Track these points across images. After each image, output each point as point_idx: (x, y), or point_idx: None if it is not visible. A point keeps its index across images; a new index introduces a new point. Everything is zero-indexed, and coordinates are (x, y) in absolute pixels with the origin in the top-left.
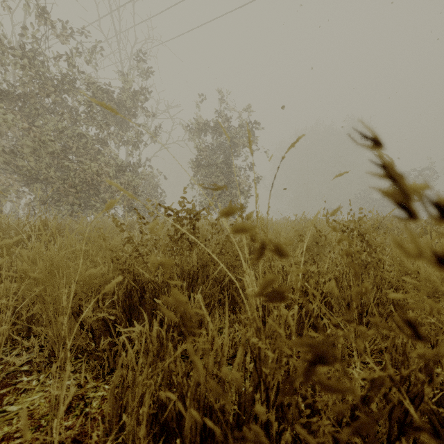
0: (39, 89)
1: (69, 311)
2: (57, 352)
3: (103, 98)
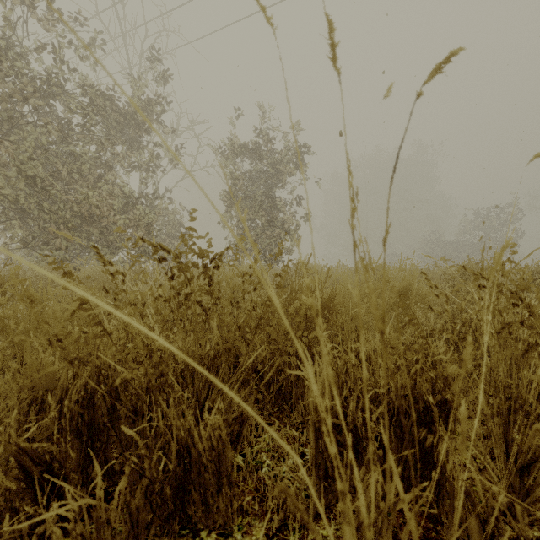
0: (13, 89)
1: None
2: None
3: (105, 107)
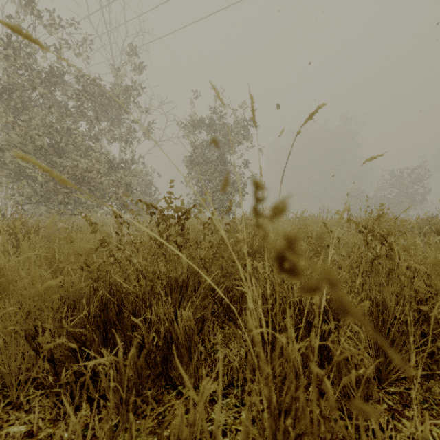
0: (25, 81)
1: (21, 334)
2: (9, 384)
3: (94, 92)
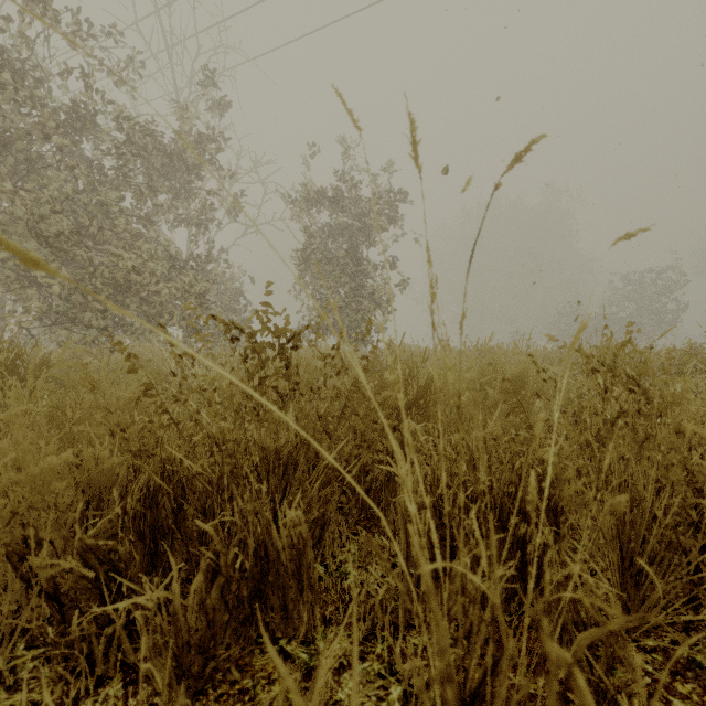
0: (32, 124)
1: None
2: None
3: (145, 145)
